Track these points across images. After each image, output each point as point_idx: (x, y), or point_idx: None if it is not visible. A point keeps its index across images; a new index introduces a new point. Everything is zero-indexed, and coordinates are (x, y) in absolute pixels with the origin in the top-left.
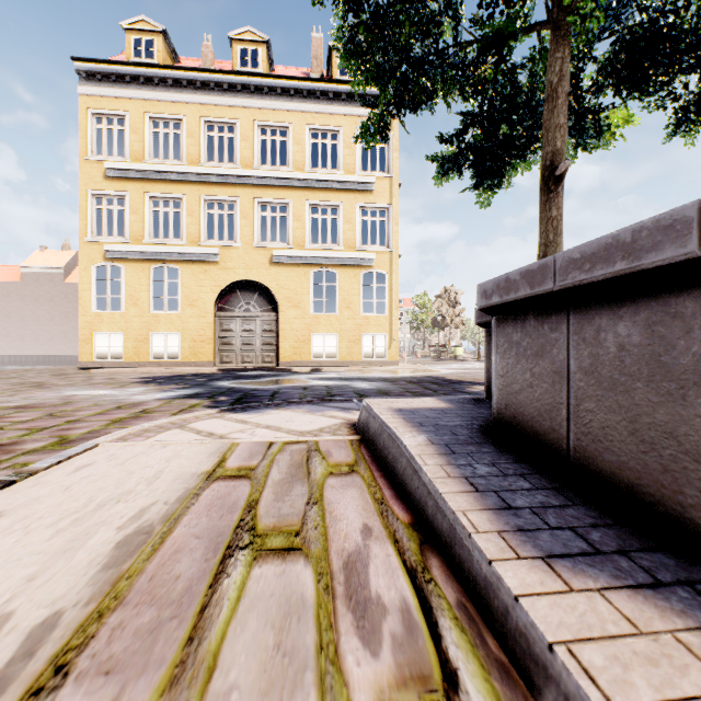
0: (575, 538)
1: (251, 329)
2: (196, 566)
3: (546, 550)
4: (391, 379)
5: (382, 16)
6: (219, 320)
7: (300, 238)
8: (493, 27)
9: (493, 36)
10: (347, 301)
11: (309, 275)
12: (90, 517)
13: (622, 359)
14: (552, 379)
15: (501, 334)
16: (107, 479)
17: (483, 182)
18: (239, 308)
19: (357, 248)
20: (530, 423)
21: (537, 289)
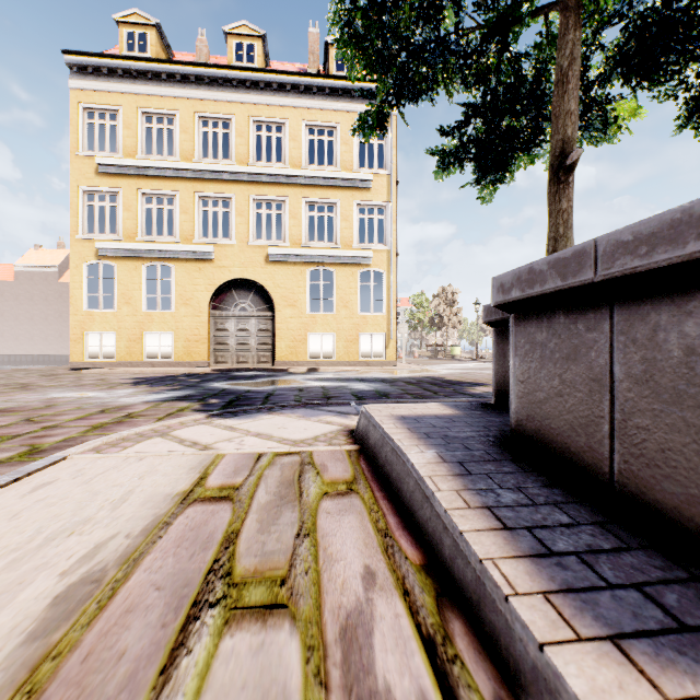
0: (646, 603)
1: (246, 328)
2: (149, 636)
3: (612, 624)
4: (389, 380)
5: (381, 3)
6: (214, 319)
7: (296, 236)
8: (497, 12)
9: (497, 21)
10: (344, 300)
11: (305, 274)
12: (31, 557)
13: (692, 366)
14: (589, 387)
15: (520, 334)
16: (66, 502)
17: (485, 176)
18: (234, 307)
19: (354, 246)
20: (559, 438)
21: (571, 281)
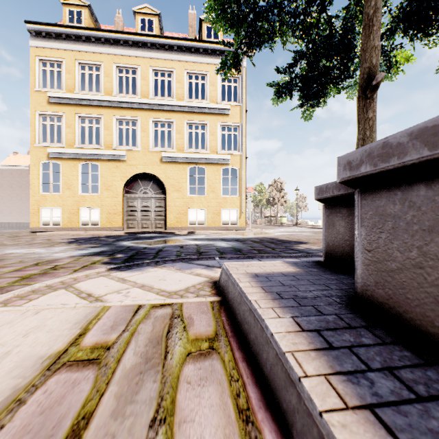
0: None
1: (148, 205)
2: None
3: None
4: (241, 239)
5: None
6: (126, 199)
7: (181, 145)
8: None
9: None
10: (212, 187)
11: (186, 170)
12: None
13: None
14: None
15: (367, 207)
16: None
17: (307, 102)
18: (140, 191)
19: (218, 152)
20: (418, 309)
21: None
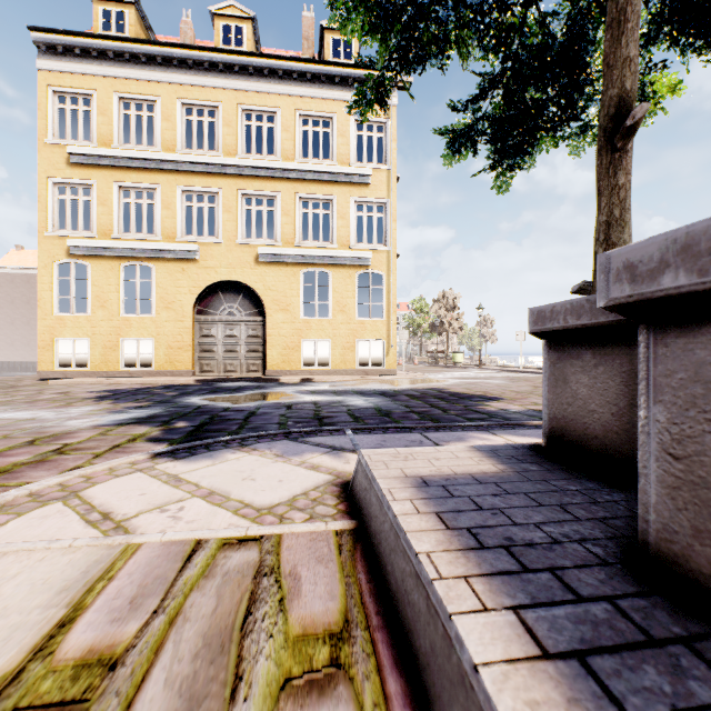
0: None
1: (234, 334)
2: None
3: None
4: (390, 392)
5: None
6: (199, 324)
7: (289, 234)
8: None
9: None
10: (341, 304)
11: (299, 275)
12: None
13: None
14: None
15: (673, 362)
16: None
17: (502, 161)
18: (221, 311)
19: (352, 246)
20: None
21: None
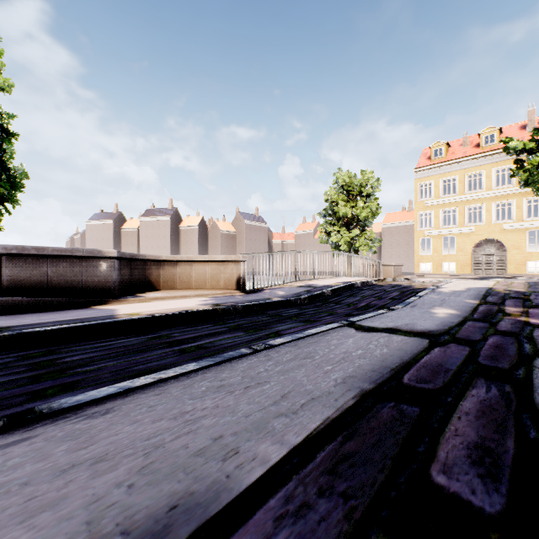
0: None
1: (490, 260)
2: None
3: None
4: None
5: None
6: (473, 256)
7: (519, 216)
8: None
9: None
10: None
11: (525, 233)
12: None
13: None
14: None
15: None
16: None
17: None
18: (483, 251)
19: None
20: None
21: None
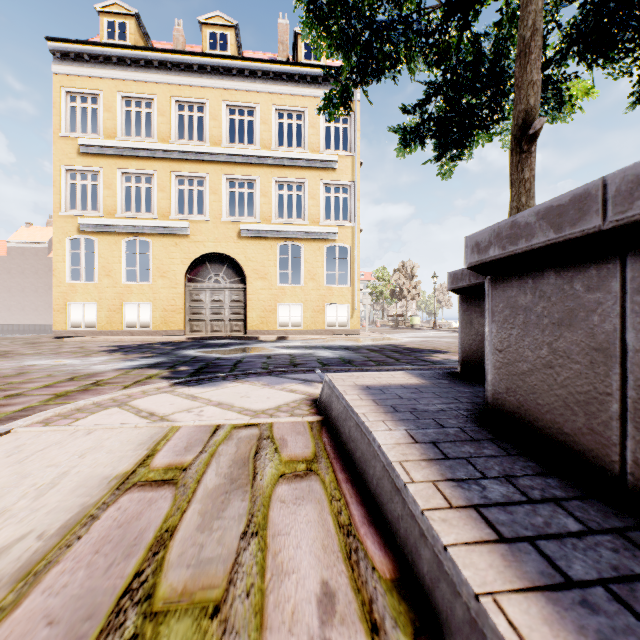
0: None
1: (220, 299)
2: None
3: None
4: (354, 347)
5: None
6: (189, 291)
7: (267, 213)
8: None
9: None
10: (312, 273)
11: (275, 248)
12: None
13: None
14: (590, 358)
15: (498, 298)
16: None
17: (445, 153)
18: (208, 279)
19: (321, 222)
20: (549, 416)
21: (568, 231)
